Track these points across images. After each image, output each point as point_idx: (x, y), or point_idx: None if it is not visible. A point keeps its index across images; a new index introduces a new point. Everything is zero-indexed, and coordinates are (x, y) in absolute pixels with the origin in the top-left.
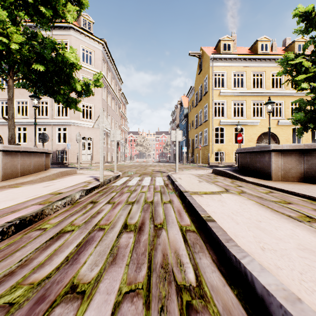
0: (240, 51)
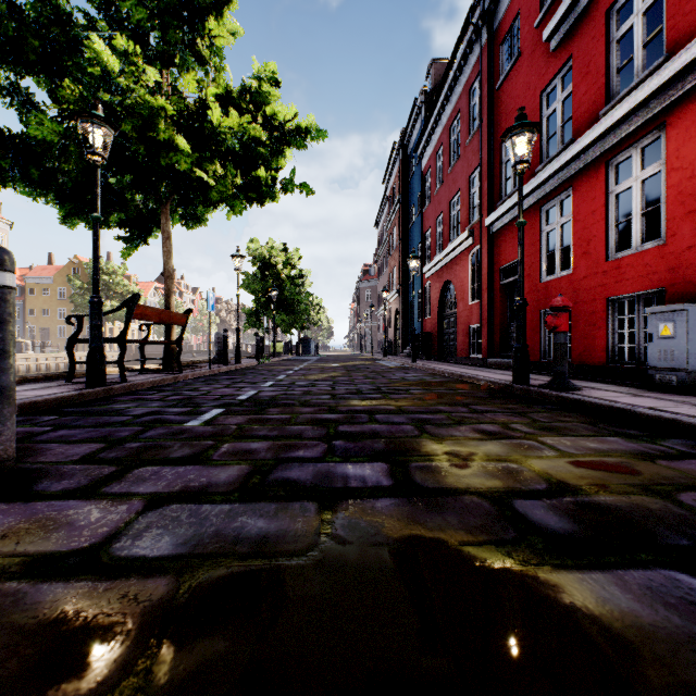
0: None
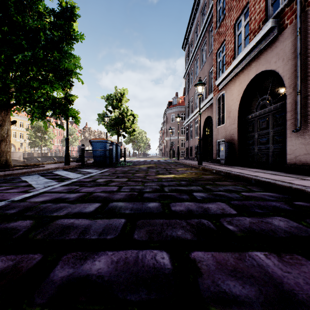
0: None
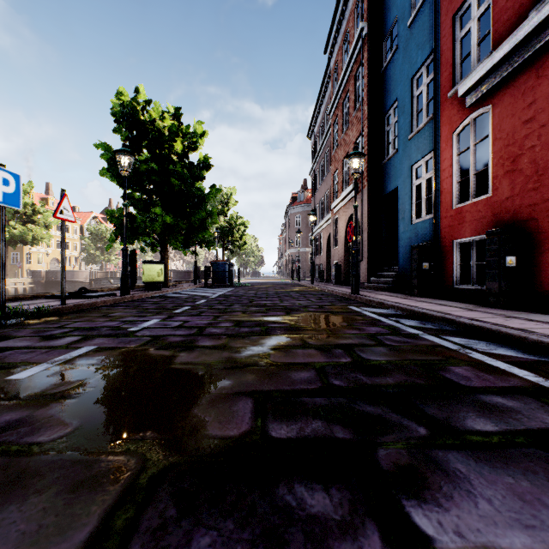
0: (35, 197)
